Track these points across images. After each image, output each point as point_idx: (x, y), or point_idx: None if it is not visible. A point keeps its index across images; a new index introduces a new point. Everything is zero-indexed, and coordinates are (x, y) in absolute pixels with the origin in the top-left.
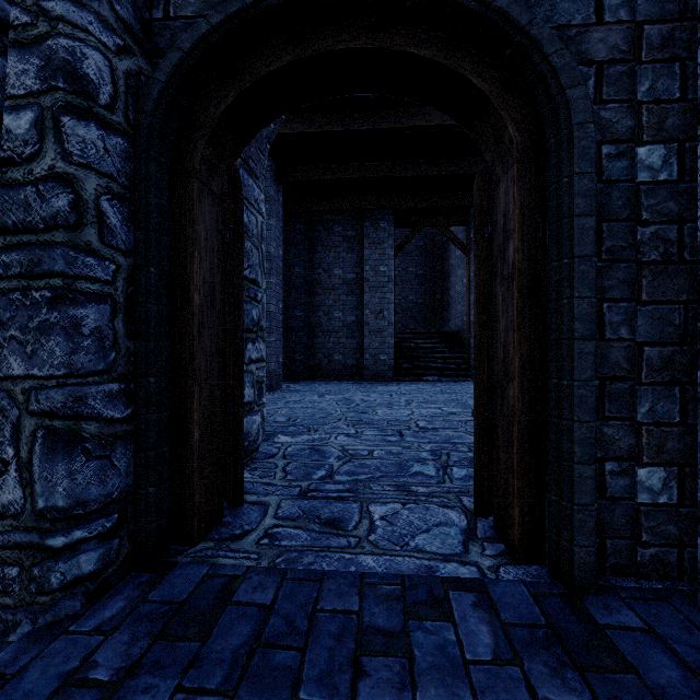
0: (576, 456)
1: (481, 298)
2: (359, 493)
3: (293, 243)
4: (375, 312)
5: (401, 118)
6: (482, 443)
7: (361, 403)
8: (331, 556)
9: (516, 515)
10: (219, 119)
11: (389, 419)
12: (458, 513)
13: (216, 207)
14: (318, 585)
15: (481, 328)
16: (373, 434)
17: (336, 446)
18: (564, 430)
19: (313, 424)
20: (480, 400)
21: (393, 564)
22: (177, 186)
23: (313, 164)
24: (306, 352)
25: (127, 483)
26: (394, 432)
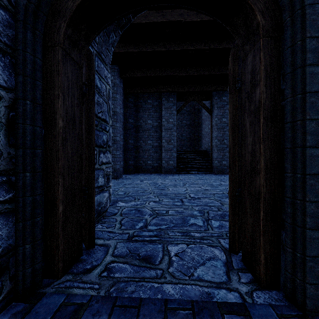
0: (308, 224)
1: (234, 125)
2: (161, 238)
3: (128, 107)
4: (167, 141)
5: (181, 45)
6: (234, 210)
7: (161, 184)
8: (146, 285)
9: (262, 259)
10: (75, 10)
11: (175, 193)
12: (219, 250)
13: (76, 69)
14: (137, 311)
15: (234, 143)
16: (168, 201)
17: (149, 208)
18: (298, 206)
19: (137, 196)
20: (233, 185)
21: (185, 292)
22: (48, 52)
23: (137, 69)
24: (134, 160)
25: (8, 244)
26: (178, 200)
